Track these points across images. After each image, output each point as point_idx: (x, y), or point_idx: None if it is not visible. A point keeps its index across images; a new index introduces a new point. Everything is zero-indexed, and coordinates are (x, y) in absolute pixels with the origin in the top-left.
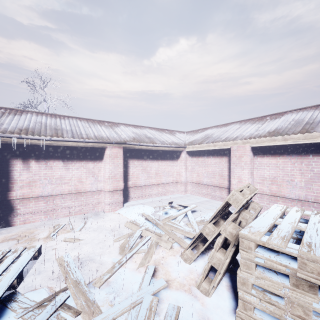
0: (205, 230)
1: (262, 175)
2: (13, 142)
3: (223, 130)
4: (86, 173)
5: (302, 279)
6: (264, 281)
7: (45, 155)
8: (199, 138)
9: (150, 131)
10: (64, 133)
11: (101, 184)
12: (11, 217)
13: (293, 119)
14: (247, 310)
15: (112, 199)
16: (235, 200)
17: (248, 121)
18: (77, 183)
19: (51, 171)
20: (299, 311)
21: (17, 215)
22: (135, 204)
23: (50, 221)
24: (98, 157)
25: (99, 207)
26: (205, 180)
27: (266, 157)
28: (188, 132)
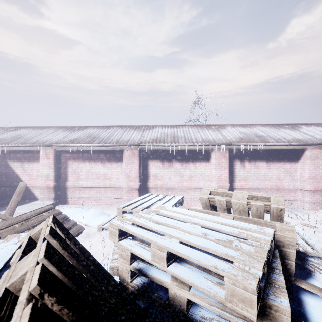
0: None
1: None
2: (241, 148)
3: None
4: (284, 172)
5: None
6: None
7: (254, 157)
8: None
9: None
10: (267, 139)
11: (297, 183)
12: None
13: None
14: None
15: (312, 198)
16: None
17: None
18: (276, 181)
19: (257, 169)
20: None
21: None
22: None
23: None
24: (294, 158)
25: (295, 204)
26: None
27: None
28: None
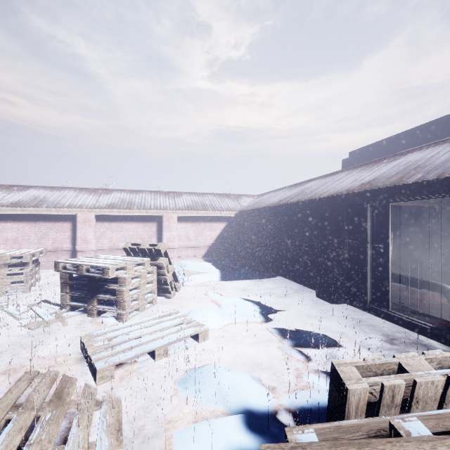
0: None
1: (6, 237)
2: None
3: None
4: None
5: (3, 265)
6: None
7: None
8: None
9: None
10: None
11: None
12: None
13: (34, 195)
14: None
15: None
16: None
17: None
18: None
19: None
20: (2, 276)
21: None
22: None
23: None
24: None
25: None
26: None
27: (9, 223)
28: None
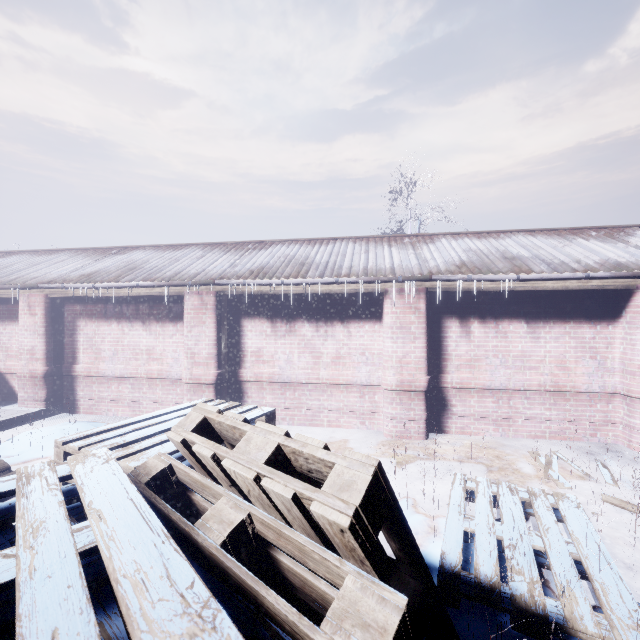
0: None
1: None
2: (457, 288)
3: None
4: (576, 349)
5: None
6: None
7: (495, 311)
8: None
9: None
10: (530, 264)
11: (613, 379)
12: (443, 418)
13: None
14: None
15: None
16: None
17: None
18: (555, 371)
19: (504, 341)
20: None
21: (452, 416)
22: None
23: (507, 441)
24: (605, 313)
25: (608, 432)
26: None
27: None
28: None
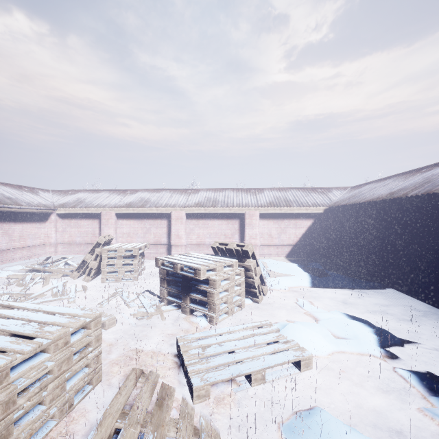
0: (86, 258)
1: (122, 231)
2: None
3: (95, 196)
4: None
5: (119, 256)
6: (110, 261)
7: None
8: (71, 201)
9: (5, 189)
10: None
11: None
12: None
13: (141, 197)
14: (105, 274)
15: None
16: (101, 240)
17: (116, 191)
18: None
19: None
20: (119, 266)
21: None
22: (0, 268)
23: None
24: None
25: None
26: (78, 240)
27: (125, 220)
28: (55, 192)
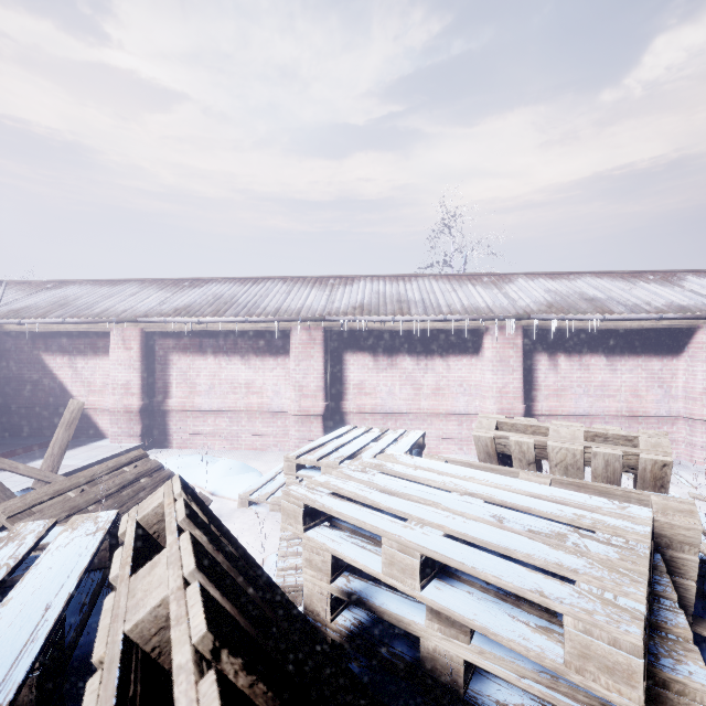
0: None
1: None
2: (551, 326)
3: None
4: (647, 379)
5: None
6: None
7: (579, 346)
8: None
9: None
10: (609, 305)
11: (677, 404)
12: None
13: None
14: None
15: None
16: None
17: None
18: (629, 398)
19: (587, 373)
20: None
21: None
22: None
23: None
24: (671, 349)
25: (673, 450)
26: None
27: None
28: None
